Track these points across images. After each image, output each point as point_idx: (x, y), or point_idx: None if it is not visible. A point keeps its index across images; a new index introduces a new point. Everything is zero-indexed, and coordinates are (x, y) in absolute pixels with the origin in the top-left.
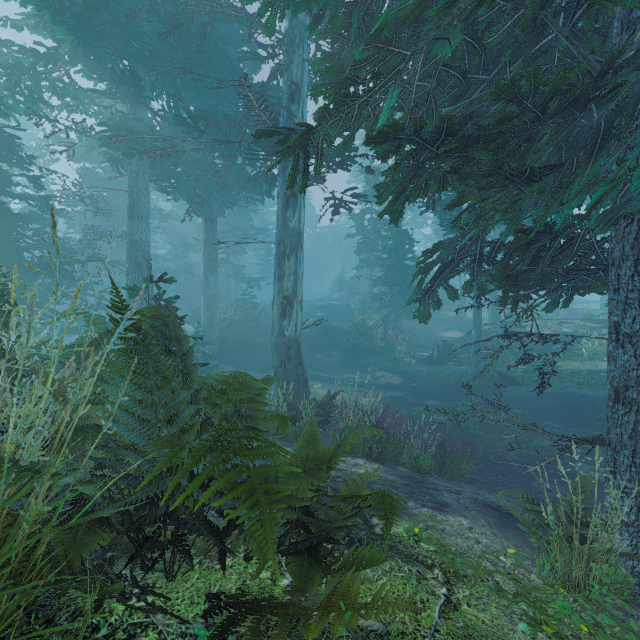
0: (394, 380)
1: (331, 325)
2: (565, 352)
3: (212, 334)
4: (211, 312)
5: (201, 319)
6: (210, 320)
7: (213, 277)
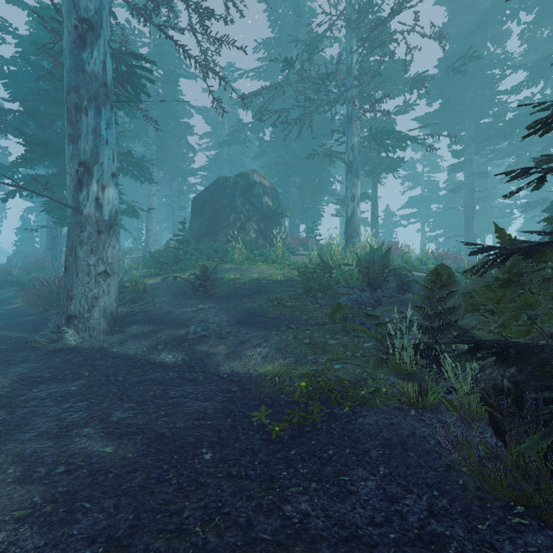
0: None
1: None
2: None
3: None
4: None
5: None
6: None
7: None
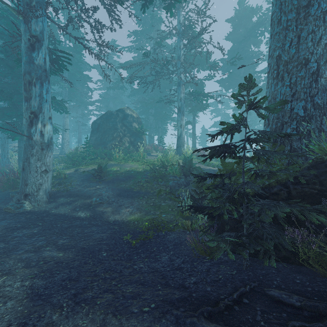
0: None
1: None
2: None
3: None
4: None
5: None
6: None
7: None
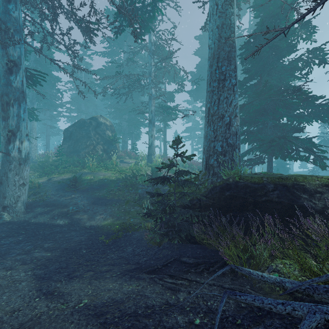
0: None
1: None
2: None
3: None
4: None
5: None
6: None
7: None
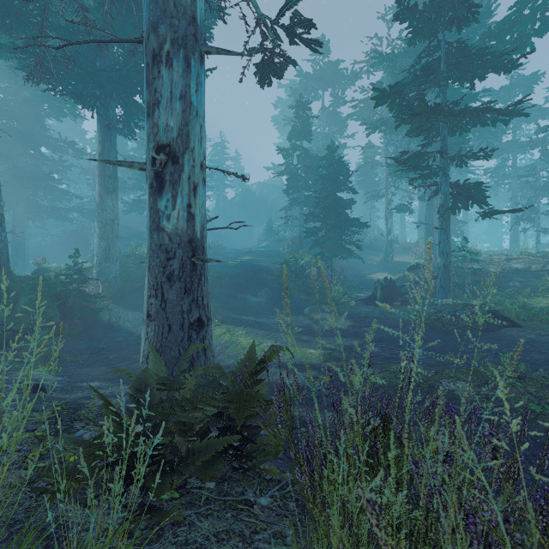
0: (340, 323)
1: (259, 265)
2: (526, 288)
3: (109, 270)
4: (107, 242)
5: (95, 251)
6: (106, 252)
7: (111, 198)
